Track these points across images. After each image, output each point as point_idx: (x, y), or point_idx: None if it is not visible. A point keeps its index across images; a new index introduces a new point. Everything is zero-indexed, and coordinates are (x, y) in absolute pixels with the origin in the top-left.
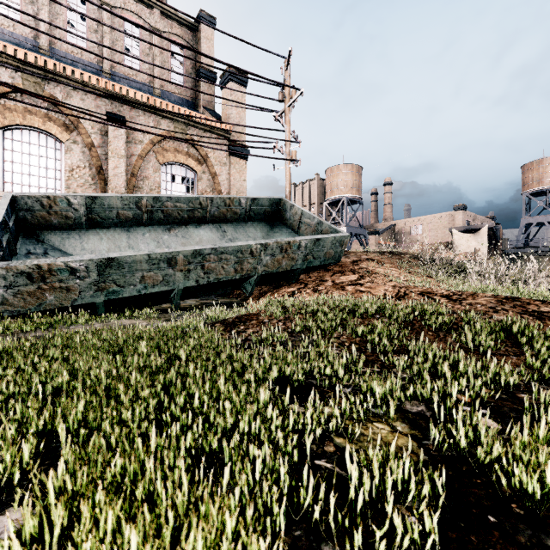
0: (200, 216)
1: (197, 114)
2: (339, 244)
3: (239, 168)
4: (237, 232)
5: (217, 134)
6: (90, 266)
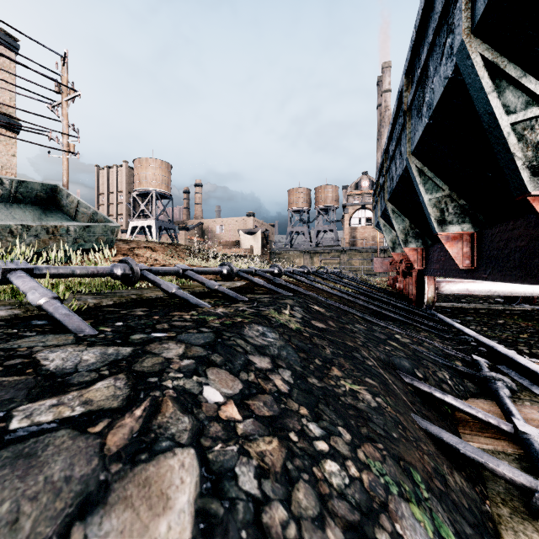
0: None
1: None
2: (110, 232)
3: (5, 140)
4: None
5: None
6: None
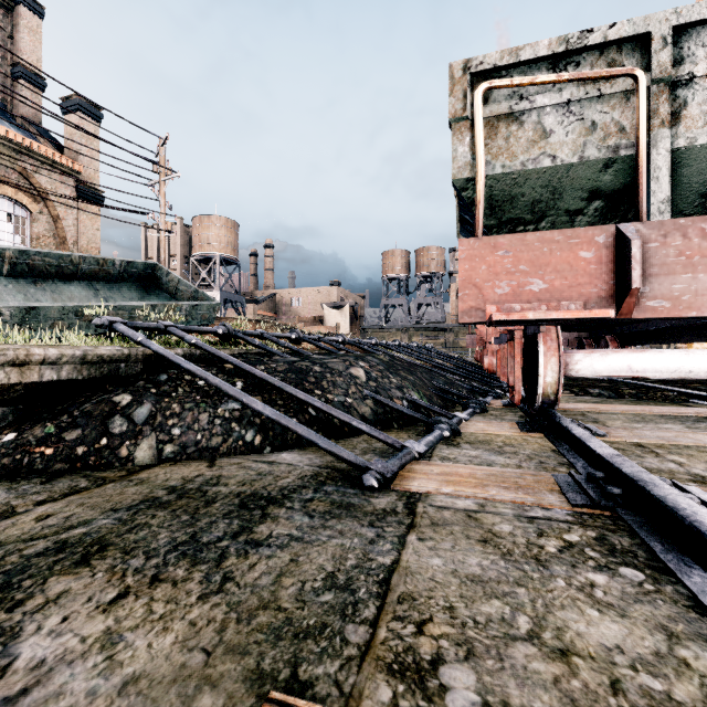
0: (70, 272)
1: (33, 143)
2: (213, 310)
3: (91, 214)
4: (111, 291)
5: (62, 170)
6: (16, 312)
